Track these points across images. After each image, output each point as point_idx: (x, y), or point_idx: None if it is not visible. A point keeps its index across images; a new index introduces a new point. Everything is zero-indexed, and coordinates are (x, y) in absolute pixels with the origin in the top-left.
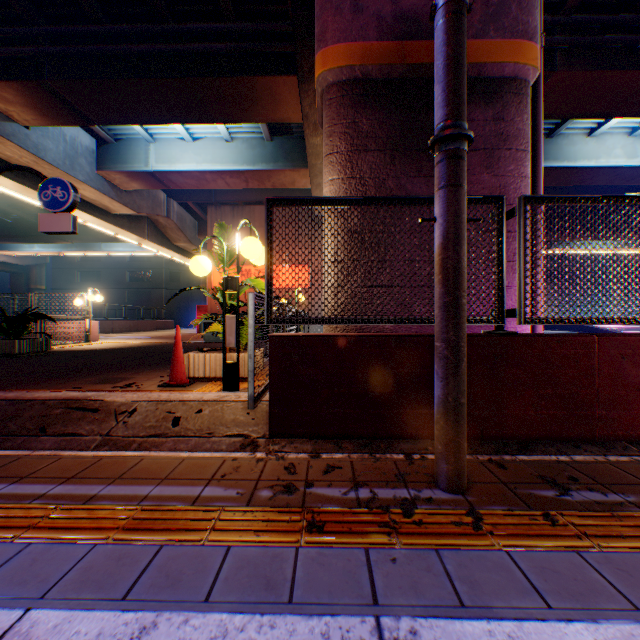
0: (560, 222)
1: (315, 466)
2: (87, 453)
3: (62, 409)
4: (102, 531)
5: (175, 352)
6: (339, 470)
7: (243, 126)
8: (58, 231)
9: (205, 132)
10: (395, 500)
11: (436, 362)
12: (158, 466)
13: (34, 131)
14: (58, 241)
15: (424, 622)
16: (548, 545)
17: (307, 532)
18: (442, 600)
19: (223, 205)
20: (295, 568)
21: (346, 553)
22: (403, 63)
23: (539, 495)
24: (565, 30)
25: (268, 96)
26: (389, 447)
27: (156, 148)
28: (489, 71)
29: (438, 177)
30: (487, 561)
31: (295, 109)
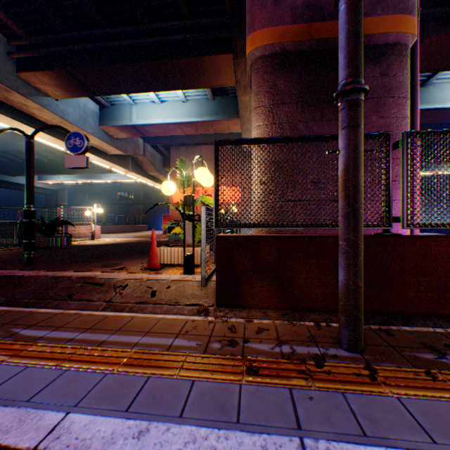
0: (436, 150)
1: (249, 328)
2: (97, 313)
3: (81, 283)
4: (110, 365)
5: (151, 247)
6: (267, 331)
7: (194, 91)
8: (77, 167)
9: (169, 96)
10: (309, 355)
11: (339, 256)
12: (143, 323)
13: (61, 102)
14: (75, 173)
15: (336, 445)
16: (430, 395)
17: (247, 374)
18: (349, 430)
19: (180, 146)
20: (240, 399)
21: (275, 391)
22: (310, 39)
23: (421, 357)
24: (436, 4)
25: (212, 69)
26: (302, 316)
27: (137, 109)
28: (376, 40)
29: (341, 120)
30: (382, 404)
31: (230, 77)
